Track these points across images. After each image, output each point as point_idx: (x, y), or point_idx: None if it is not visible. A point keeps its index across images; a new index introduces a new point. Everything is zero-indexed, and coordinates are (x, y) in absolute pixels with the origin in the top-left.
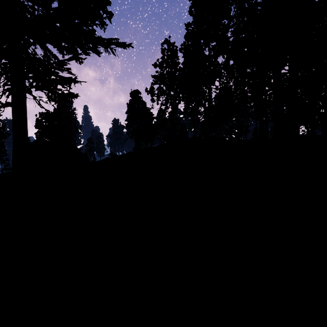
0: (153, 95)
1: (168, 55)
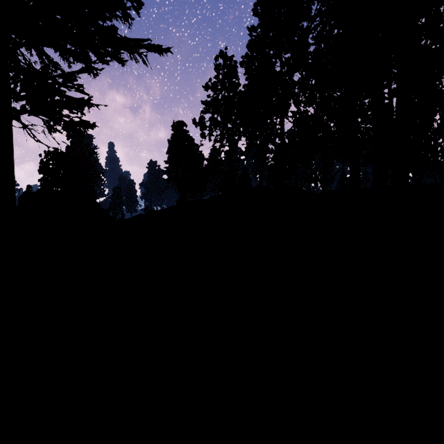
0: (203, 129)
1: (225, 73)
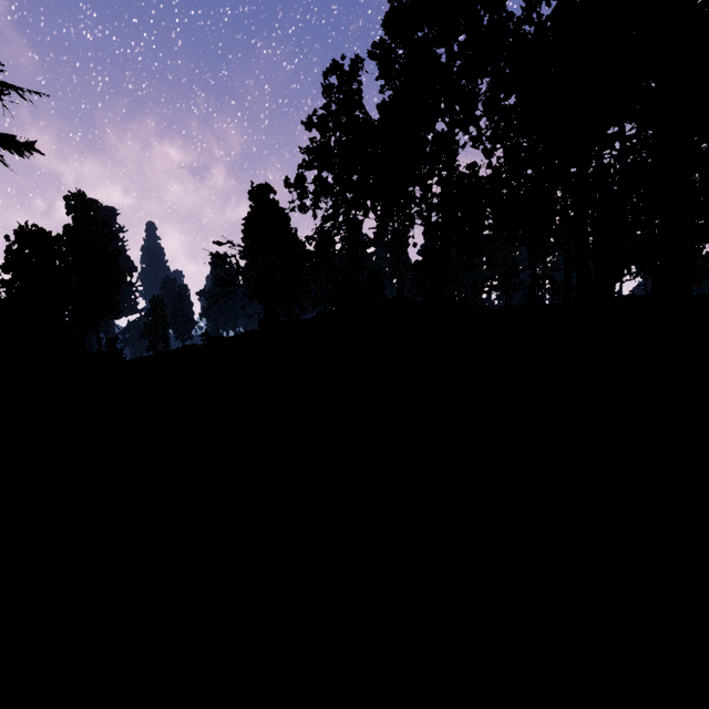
0: (303, 197)
1: (341, 100)
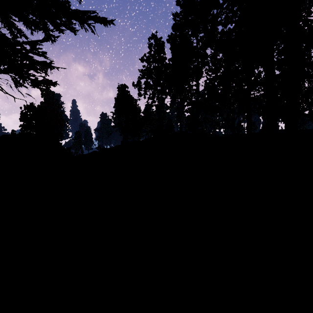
0: (140, 89)
1: (155, 50)
